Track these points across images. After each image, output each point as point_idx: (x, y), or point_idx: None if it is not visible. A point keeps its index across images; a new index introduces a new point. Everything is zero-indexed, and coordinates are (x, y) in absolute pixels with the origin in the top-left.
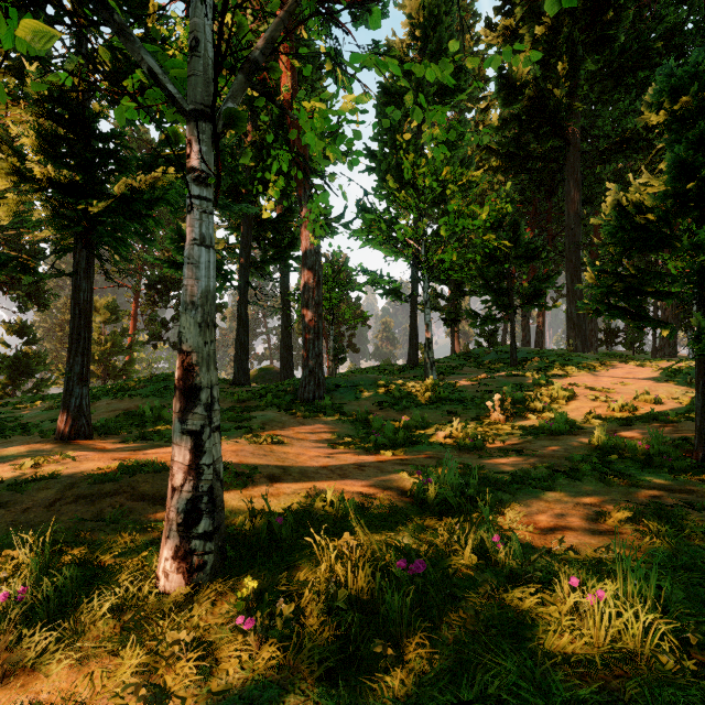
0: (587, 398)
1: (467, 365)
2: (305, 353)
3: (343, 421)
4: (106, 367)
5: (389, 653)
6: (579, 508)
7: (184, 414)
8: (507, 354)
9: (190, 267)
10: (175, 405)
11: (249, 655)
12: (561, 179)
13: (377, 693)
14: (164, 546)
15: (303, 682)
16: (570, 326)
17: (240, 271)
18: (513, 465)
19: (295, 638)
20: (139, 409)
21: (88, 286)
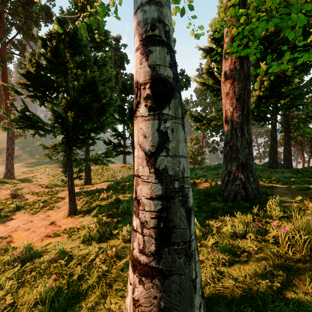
0: None
1: None
2: None
3: None
4: (194, 160)
5: None
6: None
7: None
8: None
9: None
10: None
11: None
12: None
13: None
14: None
15: None
16: None
17: (272, 116)
18: None
19: None
20: None
21: None
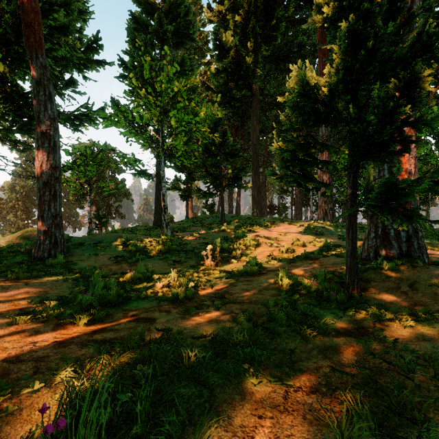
0: (267, 245)
1: (195, 225)
2: (40, 213)
3: (65, 279)
4: None
5: None
6: (292, 403)
7: None
8: (219, 218)
9: None
10: None
11: None
12: (249, 115)
13: None
14: None
15: None
16: (254, 202)
17: None
18: (217, 319)
19: None
20: None
21: None
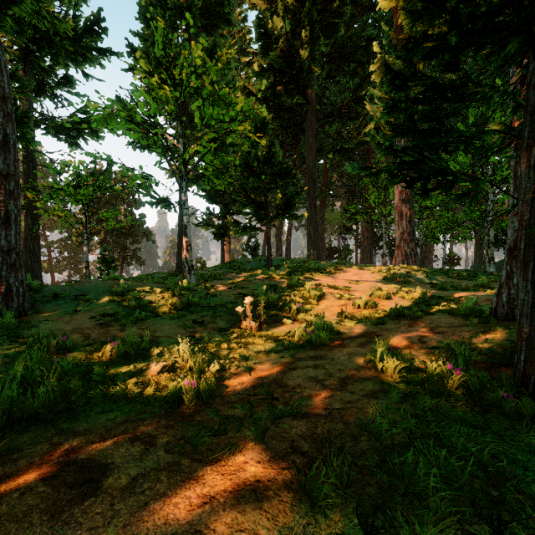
0: (334, 296)
1: (232, 271)
2: None
3: None
4: None
5: None
6: None
7: None
8: (265, 262)
9: None
10: None
11: None
12: (303, 129)
13: None
14: None
15: None
16: (309, 242)
17: None
18: (258, 481)
19: None
20: None
21: None
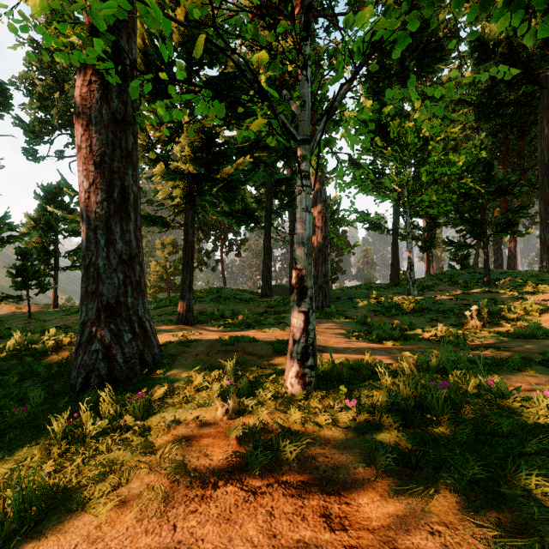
0: None
1: (442, 284)
2: (315, 273)
3: (348, 322)
4: (170, 284)
5: (434, 419)
6: None
7: (299, 302)
8: (480, 274)
9: (300, 223)
10: (294, 297)
11: (351, 420)
12: (534, 119)
13: (429, 435)
14: (290, 371)
15: (386, 430)
16: (543, 250)
17: (266, 216)
18: (493, 355)
19: (377, 413)
20: (208, 310)
21: (192, 232)
